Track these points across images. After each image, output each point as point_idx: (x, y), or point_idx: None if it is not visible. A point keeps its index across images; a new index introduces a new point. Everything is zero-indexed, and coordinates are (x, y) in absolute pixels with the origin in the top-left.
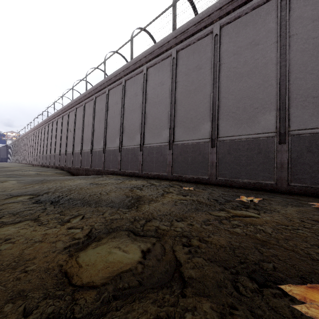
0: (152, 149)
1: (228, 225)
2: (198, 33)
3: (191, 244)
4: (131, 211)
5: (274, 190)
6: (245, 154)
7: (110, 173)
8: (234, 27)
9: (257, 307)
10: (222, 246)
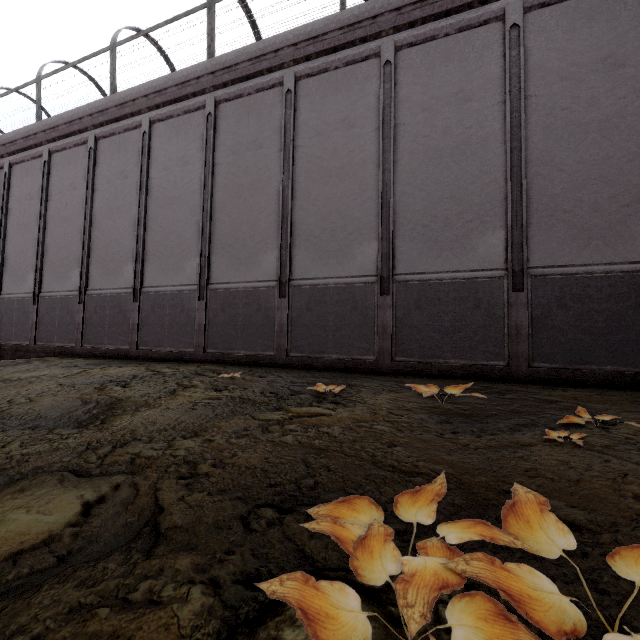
0: (163, 297)
1: (276, 433)
2: (257, 77)
3: (196, 473)
4: (85, 430)
5: (375, 370)
6: (334, 311)
7: (55, 352)
8: (318, 86)
9: (266, 543)
10: (249, 468)
